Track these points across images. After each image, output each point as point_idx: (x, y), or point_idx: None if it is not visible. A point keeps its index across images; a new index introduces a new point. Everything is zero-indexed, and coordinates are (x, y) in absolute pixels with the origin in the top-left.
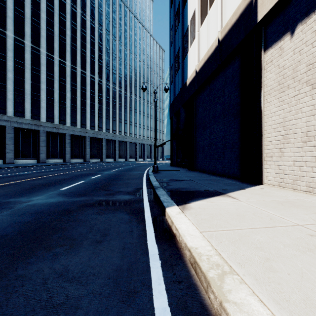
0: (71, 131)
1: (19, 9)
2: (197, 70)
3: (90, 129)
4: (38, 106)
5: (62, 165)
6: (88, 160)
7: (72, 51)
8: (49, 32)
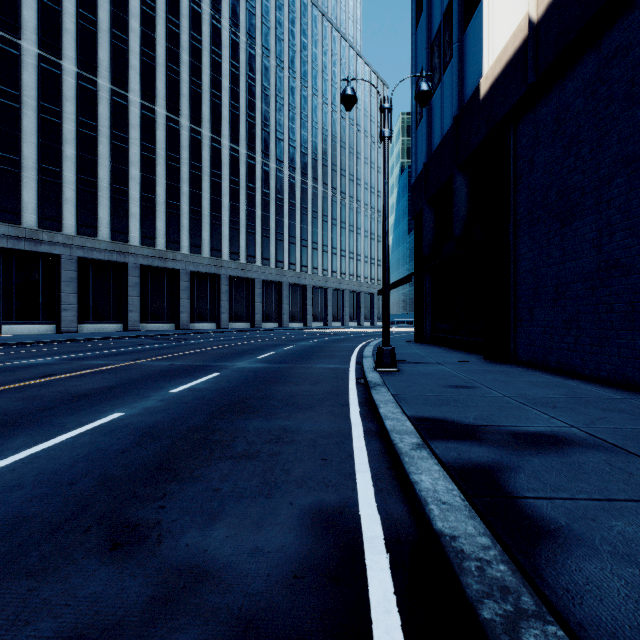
0: (191, 263)
1: (87, 13)
2: (533, 16)
3: (230, 260)
4: (124, 213)
5: (166, 336)
6: (225, 325)
7: (193, 96)
8: (145, 59)
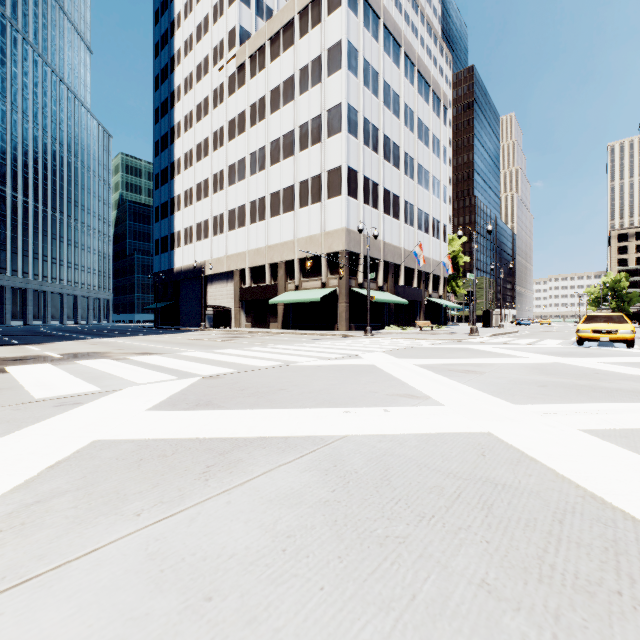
0: None
1: None
2: (182, 269)
3: None
4: None
5: None
6: None
7: None
8: None
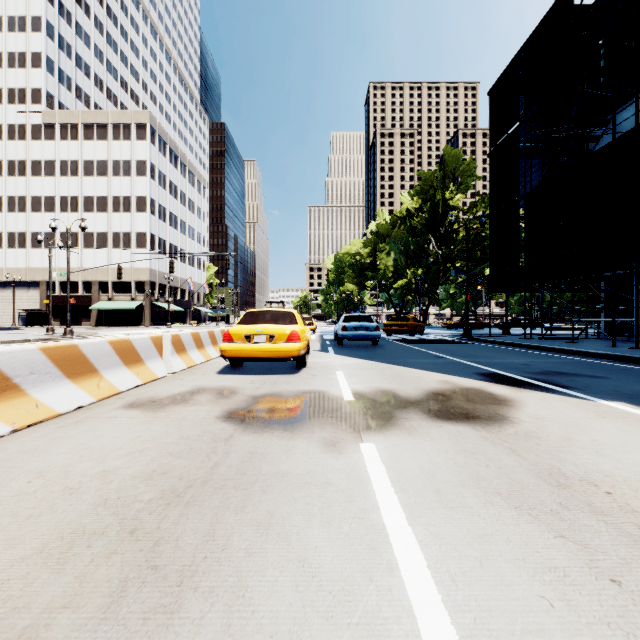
0: None
1: None
2: None
3: None
4: None
5: None
6: None
7: None
8: None
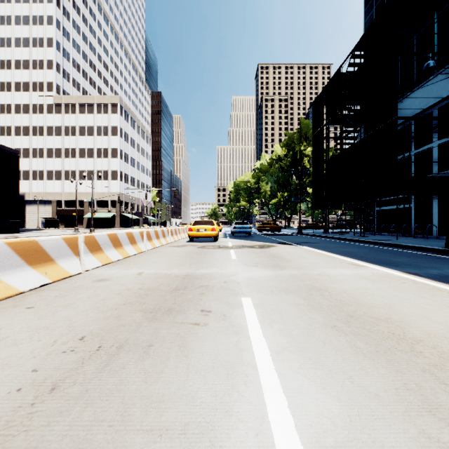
0: None
1: None
2: None
3: None
4: None
5: None
6: None
7: None
8: None
